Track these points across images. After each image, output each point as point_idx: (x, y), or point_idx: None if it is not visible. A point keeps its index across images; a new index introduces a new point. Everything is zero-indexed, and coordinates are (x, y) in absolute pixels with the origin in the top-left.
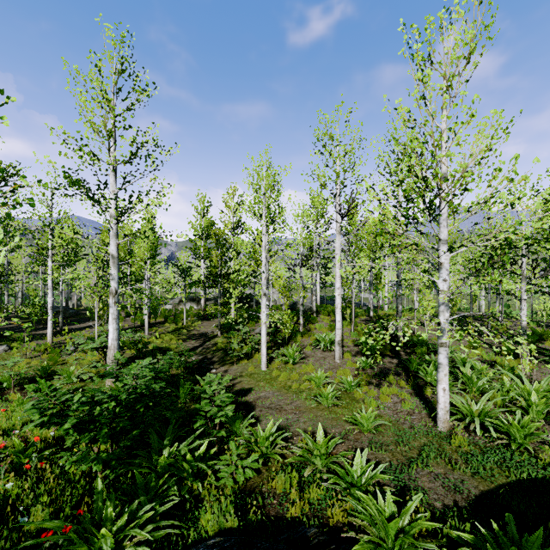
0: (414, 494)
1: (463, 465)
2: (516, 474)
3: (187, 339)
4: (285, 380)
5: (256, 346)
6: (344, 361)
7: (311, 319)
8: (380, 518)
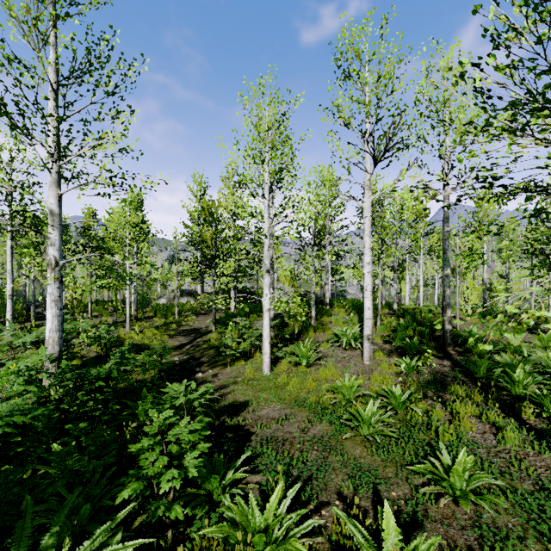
0: None
1: None
2: None
3: (175, 334)
4: (297, 389)
5: (256, 342)
6: (375, 362)
7: (324, 311)
8: None
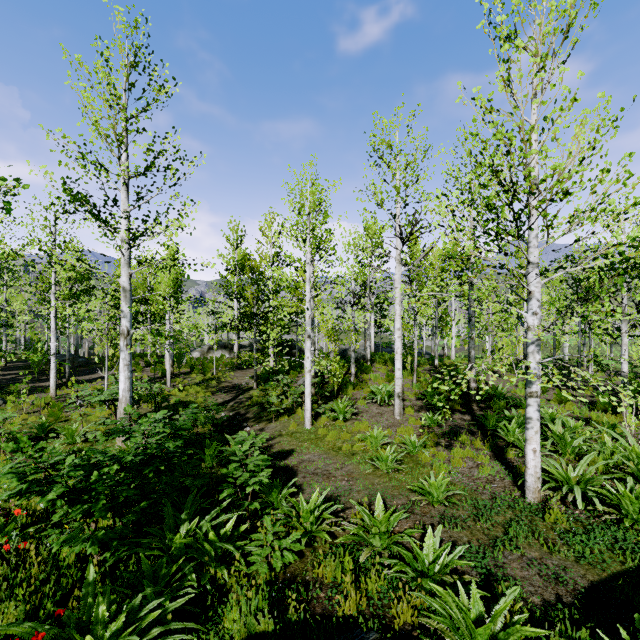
0: (507, 587)
1: (564, 547)
2: (633, 559)
3: (217, 391)
4: (334, 440)
5: (299, 400)
6: (405, 417)
7: (364, 368)
8: (463, 621)
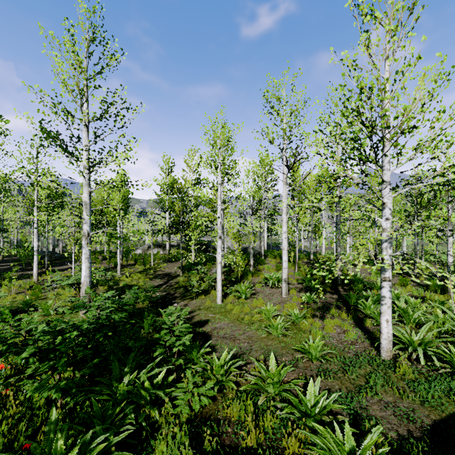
0: (372, 426)
1: (412, 393)
2: None
3: (153, 278)
4: (238, 313)
5: (212, 283)
6: (290, 296)
7: (260, 261)
8: (339, 452)
